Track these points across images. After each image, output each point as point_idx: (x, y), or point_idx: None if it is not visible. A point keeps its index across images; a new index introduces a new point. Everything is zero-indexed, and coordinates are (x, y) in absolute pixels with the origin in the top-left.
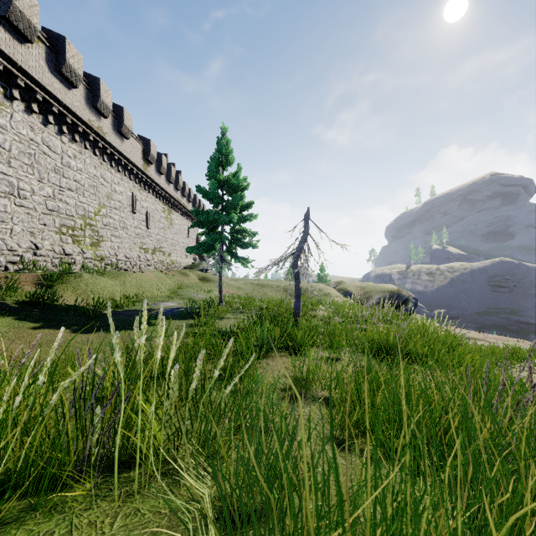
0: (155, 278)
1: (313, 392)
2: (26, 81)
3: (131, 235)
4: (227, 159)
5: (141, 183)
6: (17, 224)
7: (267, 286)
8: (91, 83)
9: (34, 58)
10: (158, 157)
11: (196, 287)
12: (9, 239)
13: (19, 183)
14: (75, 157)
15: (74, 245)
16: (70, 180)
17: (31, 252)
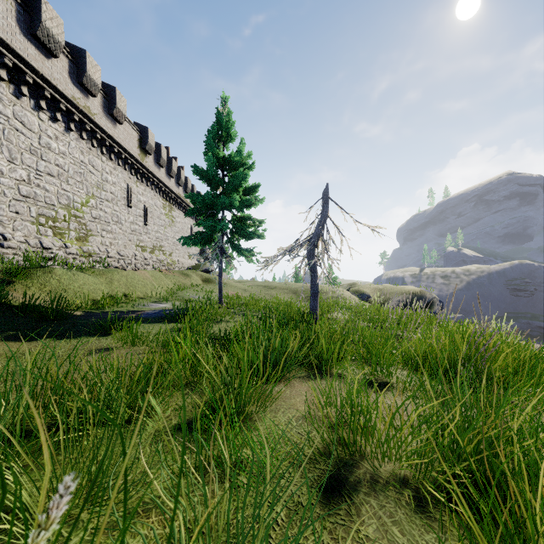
0: (151, 278)
1: (371, 465)
2: None
3: (125, 231)
4: (228, 133)
5: (137, 175)
6: None
7: (275, 287)
8: (76, 55)
9: (1, 14)
10: (157, 147)
11: (197, 288)
12: None
13: None
14: (57, 138)
15: (56, 238)
16: (51, 164)
17: None
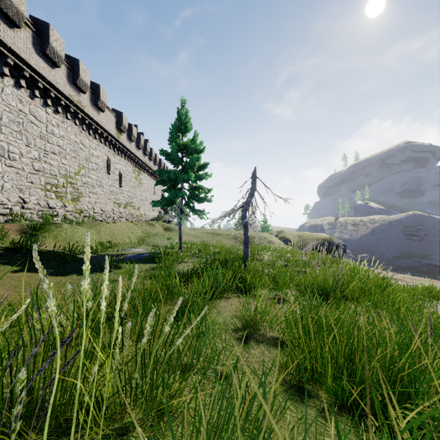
0: (126, 228)
1: (262, 333)
2: (15, 60)
3: (106, 192)
4: (186, 126)
5: (114, 149)
6: (7, 182)
7: (220, 234)
8: (72, 63)
9: (22, 40)
10: (129, 127)
11: (160, 236)
12: (0, 194)
13: (9, 147)
14: (58, 125)
15: (57, 200)
16: (54, 145)
17: (19, 206)
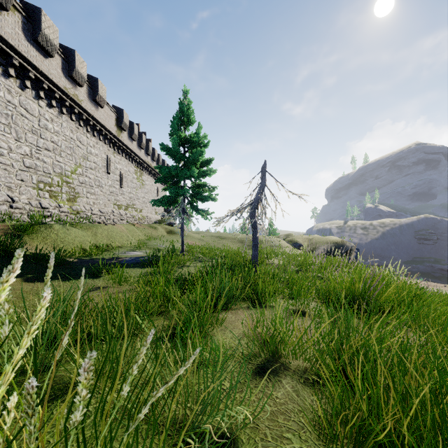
0: (126, 230)
1: (284, 361)
2: (2, 46)
3: (105, 193)
4: (188, 119)
5: (114, 148)
6: None
7: (225, 238)
8: (67, 54)
9: (10, 25)
10: (130, 125)
11: (163, 239)
12: None
13: None
14: (52, 120)
15: (51, 200)
16: (47, 141)
17: (7, 205)
